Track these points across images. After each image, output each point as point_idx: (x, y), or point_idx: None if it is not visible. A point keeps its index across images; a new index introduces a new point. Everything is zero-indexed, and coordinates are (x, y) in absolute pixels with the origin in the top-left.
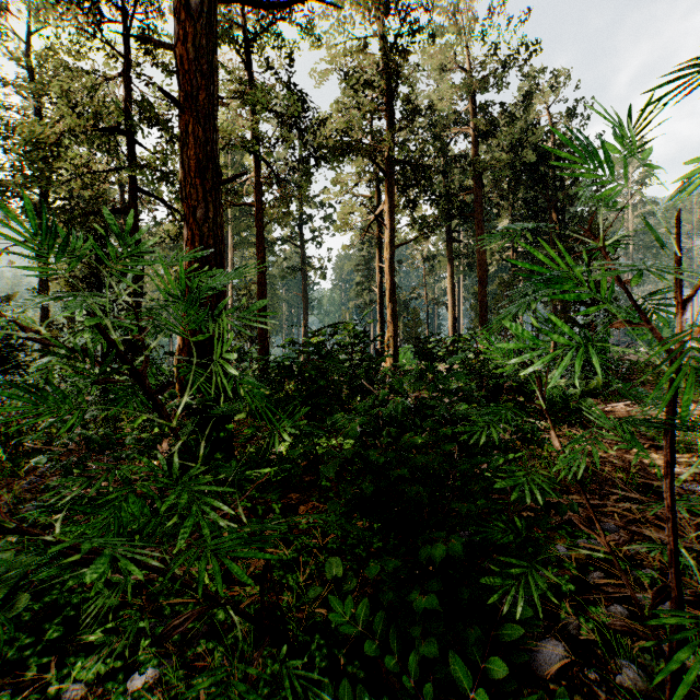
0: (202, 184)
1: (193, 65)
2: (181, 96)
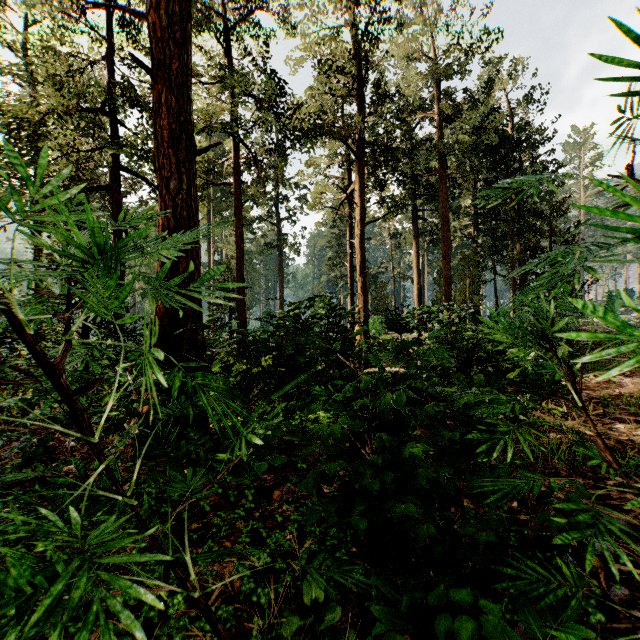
0: (176, 154)
1: (166, 33)
2: (153, 65)
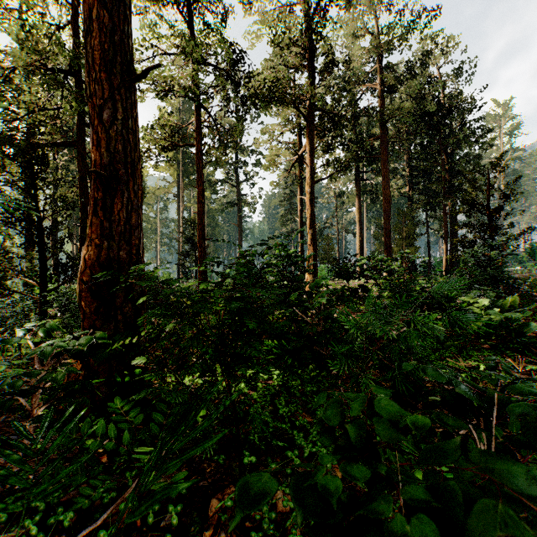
0: (108, 79)
1: None
2: None
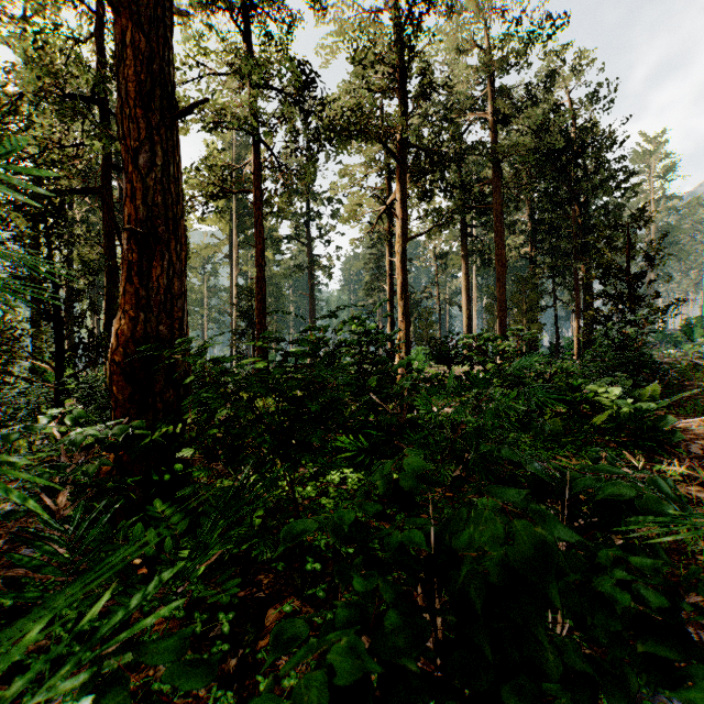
0: (146, 116)
1: None
2: None
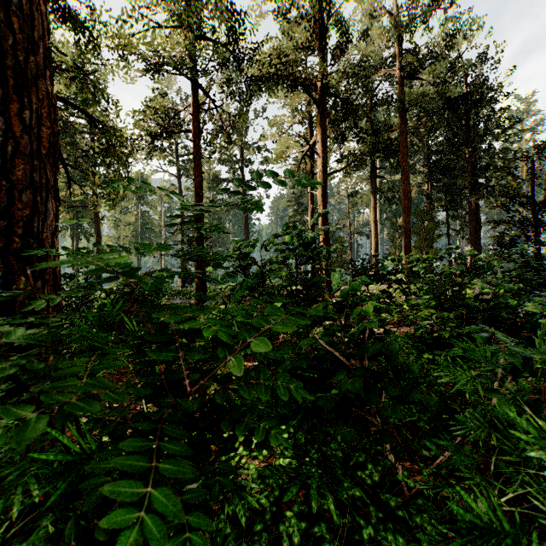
0: None
1: None
2: None
